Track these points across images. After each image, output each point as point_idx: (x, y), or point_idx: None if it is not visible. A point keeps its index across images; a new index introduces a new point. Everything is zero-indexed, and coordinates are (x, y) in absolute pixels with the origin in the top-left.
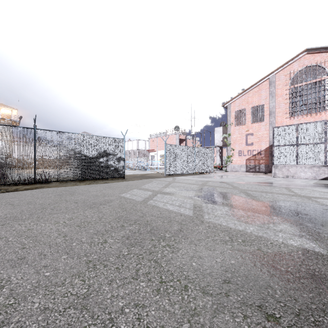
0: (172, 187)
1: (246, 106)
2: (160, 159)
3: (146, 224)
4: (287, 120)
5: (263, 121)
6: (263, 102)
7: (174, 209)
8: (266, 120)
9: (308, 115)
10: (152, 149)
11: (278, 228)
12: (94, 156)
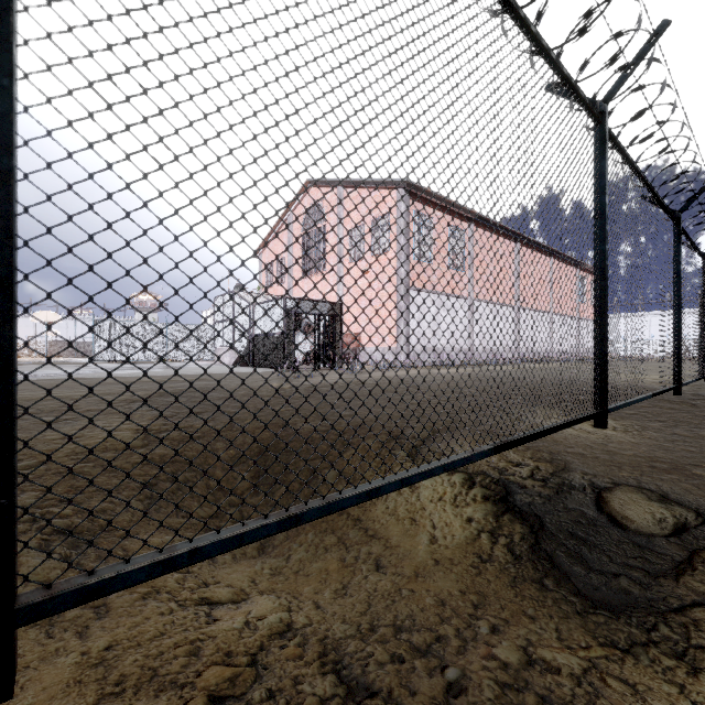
0: None
1: (273, 258)
2: None
3: None
4: (300, 283)
5: (285, 283)
6: (285, 253)
7: None
8: (287, 281)
9: (314, 275)
10: None
11: None
12: None
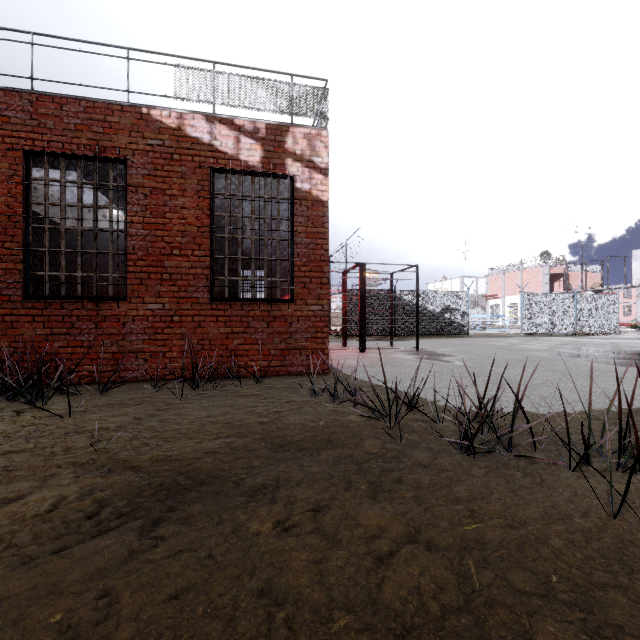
0: (533, 342)
1: None
2: (508, 311)
3: (515, 349)
4: None
5: None
6: None
7: (533, 348)
8: None
9: None
10: (494, 294)
11: (598, 353)
12: (438, 312)
